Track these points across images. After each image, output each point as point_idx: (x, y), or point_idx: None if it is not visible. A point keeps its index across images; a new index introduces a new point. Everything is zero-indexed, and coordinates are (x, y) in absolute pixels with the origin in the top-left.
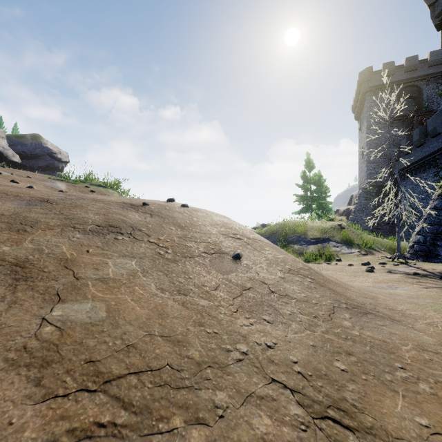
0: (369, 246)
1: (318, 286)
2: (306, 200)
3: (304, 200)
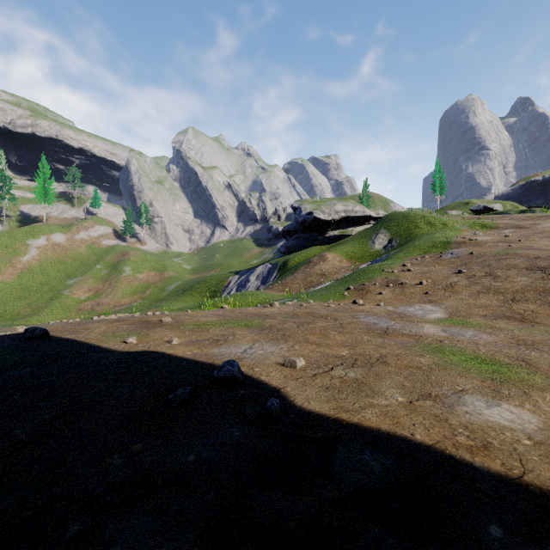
0: None
1: None
2: None
3: None
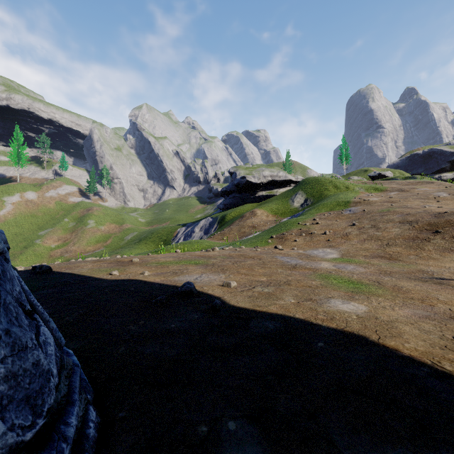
0: None
1: None
2: None
3: None
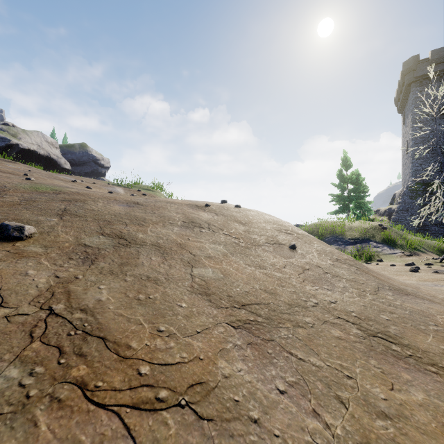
0: (413, 247)
1: (363, 273)
2: (343, 200)
3: (340, 200)
